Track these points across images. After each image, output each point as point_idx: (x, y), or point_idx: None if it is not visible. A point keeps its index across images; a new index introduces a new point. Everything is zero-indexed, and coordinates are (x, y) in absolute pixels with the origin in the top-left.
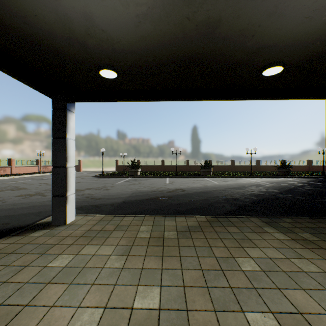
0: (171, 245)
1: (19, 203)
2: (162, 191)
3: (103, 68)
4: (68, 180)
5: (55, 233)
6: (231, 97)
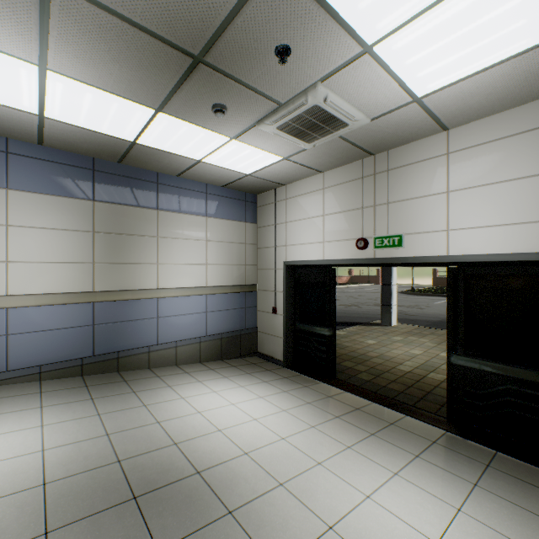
0: None
1: (346, 310)
2: None
3: None
4: (391, 294)
5: (386, 328)
6: None
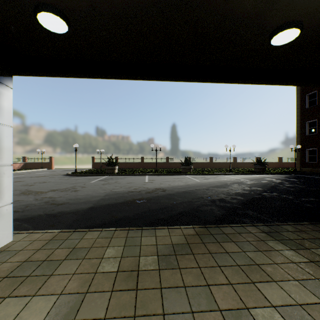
0: (149, 287)
1: None
2: (140, 192)
3: (40, 8)
4: None
5: None
6: (224, 78)
